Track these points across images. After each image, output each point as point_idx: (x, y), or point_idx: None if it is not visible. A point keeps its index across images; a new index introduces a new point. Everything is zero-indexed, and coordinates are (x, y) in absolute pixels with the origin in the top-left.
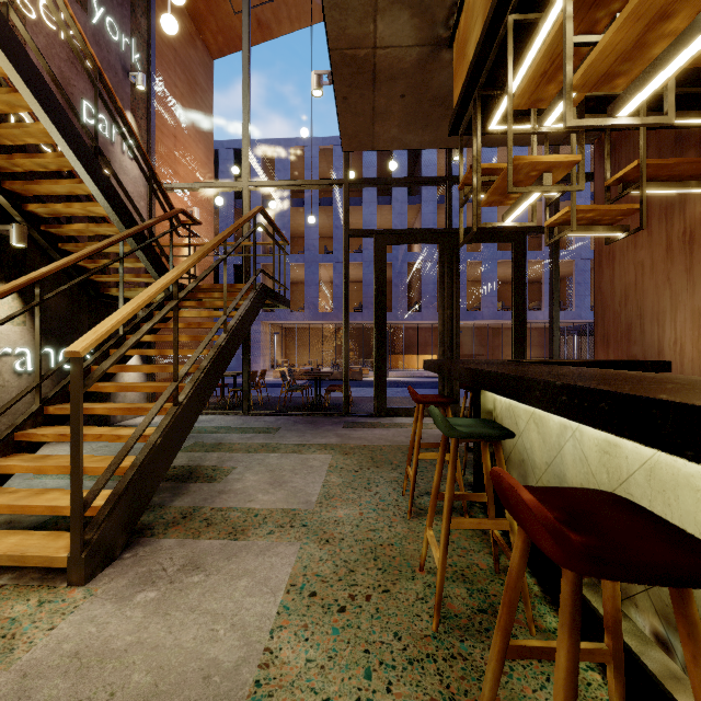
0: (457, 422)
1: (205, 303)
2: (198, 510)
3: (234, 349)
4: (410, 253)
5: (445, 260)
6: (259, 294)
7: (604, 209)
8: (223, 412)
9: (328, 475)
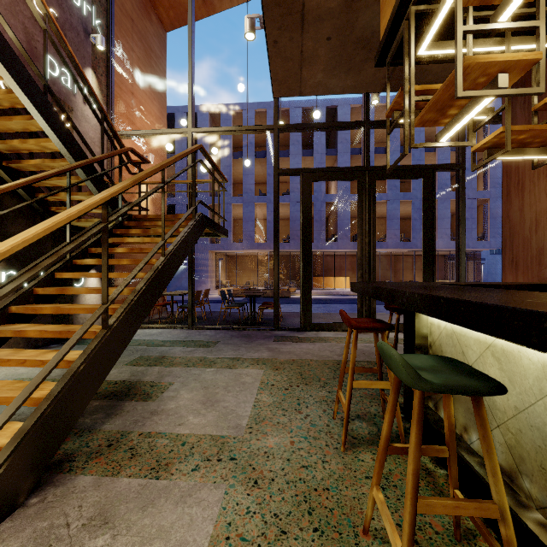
0: (414, 362)
1: (149, 231)
2: (126, 436)
3: (173, 272)
4: (328, 195)
5: (363, 194)
6: (198, 222)
7: (539, 129)
8: (171, 326)
9: (259, 394)
